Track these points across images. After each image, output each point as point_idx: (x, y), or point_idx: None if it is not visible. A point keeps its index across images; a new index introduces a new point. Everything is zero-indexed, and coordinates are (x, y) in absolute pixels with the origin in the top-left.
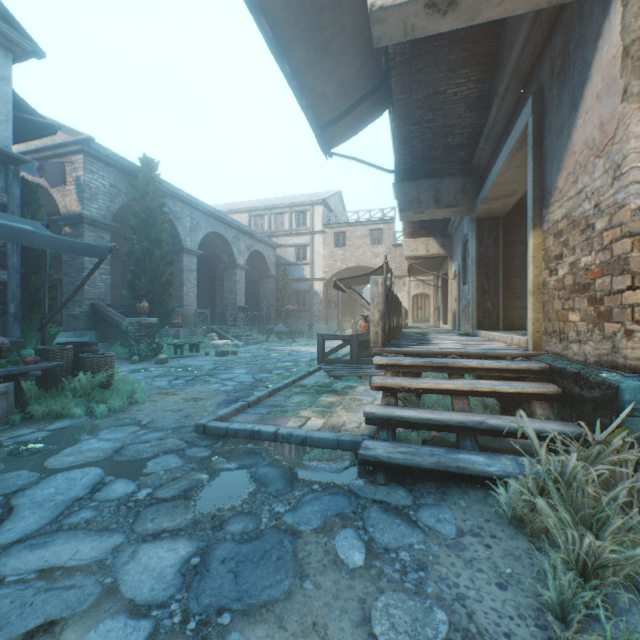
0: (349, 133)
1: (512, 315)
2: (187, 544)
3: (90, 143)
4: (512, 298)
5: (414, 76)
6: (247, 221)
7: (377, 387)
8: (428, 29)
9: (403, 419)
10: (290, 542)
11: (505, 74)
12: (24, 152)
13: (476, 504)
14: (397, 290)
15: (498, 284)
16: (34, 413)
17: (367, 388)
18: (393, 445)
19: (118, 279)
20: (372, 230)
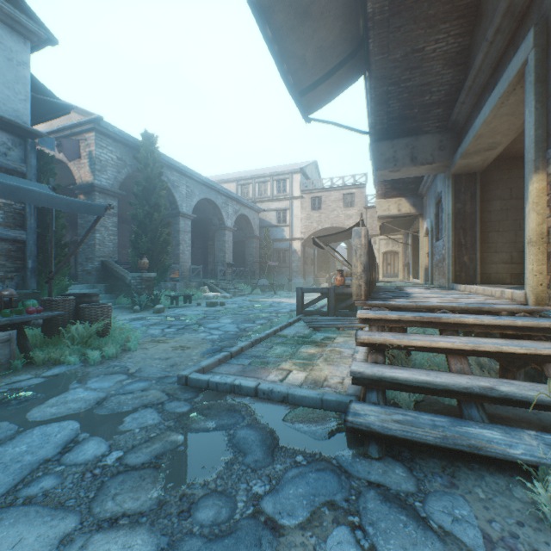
0: (327, 98)
1: (490, 269)
2: (146, 539)
3: (100, 122)
4: (490, 252)
5: (392, 35)
6: (235, 189)
7: (362, 343)
8: None
9: (395, 381)
10: (270, 545)
11: (497, 14)
12: (48, 132)
13: (499, 496)
14: None
15: (475, 238)
16: (35, 359)
17: (346, 340)
18: (386, 411)
19: (126, 240)
20: (345, 194)
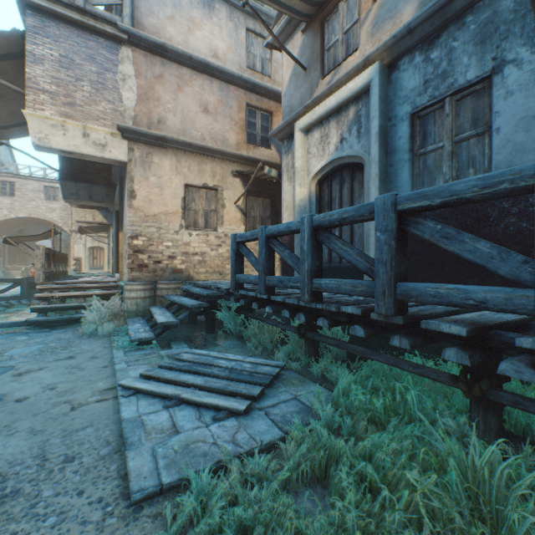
0: (21, 135)
1: None
2: None
3: None
4: None
5: None
6: None
7: (39, 298)
8: (63, 155)
9: (51, 308)
10: None
11: None
12: None
13: (77, 326)
14: (75, 242)
15: None
16: None
17: None
18: (45, 317)
19: None
20: (48, 187)
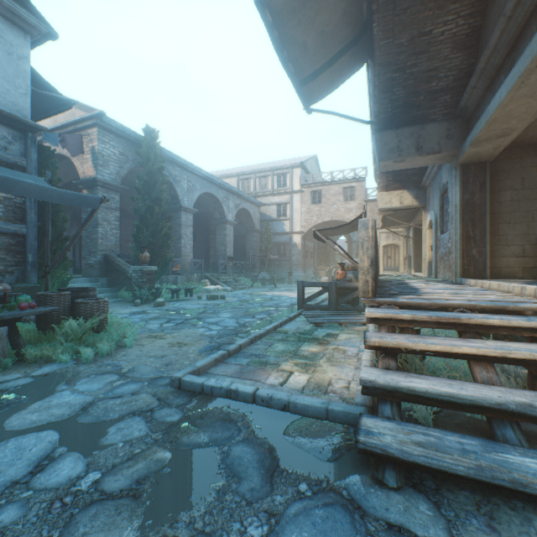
0: (328, 88)
1: (500, 263)
2: None
3: (102, 117)
4: (500, 245)
5: (398, 18)
6: (236, 184)
7: (372, 345)
8: None
9: (413, 392)
10: None
11: None
12: (52, 129)
13: None
14: None
15: (485, 231)
16: (26, 357)
17: (349, 337)
18: (403, 429)
19: (130, 234)
20: (345, 188)
